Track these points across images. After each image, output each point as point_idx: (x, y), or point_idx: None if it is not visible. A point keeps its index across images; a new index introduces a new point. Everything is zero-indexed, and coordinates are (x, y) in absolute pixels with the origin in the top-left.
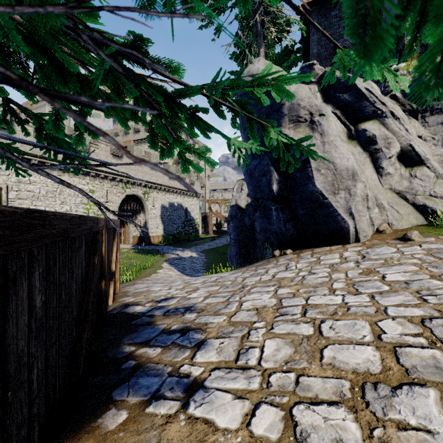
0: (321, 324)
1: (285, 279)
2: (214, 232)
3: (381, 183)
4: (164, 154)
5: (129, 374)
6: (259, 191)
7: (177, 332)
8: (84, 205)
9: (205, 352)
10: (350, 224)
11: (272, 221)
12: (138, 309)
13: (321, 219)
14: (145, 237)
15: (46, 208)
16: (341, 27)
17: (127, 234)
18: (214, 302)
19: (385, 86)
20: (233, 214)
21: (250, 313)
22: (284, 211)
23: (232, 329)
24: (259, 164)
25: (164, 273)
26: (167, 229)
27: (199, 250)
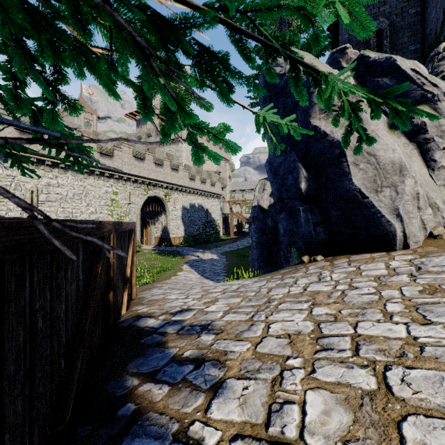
0: (386, 372)
1: (320, 294)
2: (235, 234)
3: (433, 179)
4: (166, 136)
5: (124, 428)
6: (285, 190)
7: (190, 362)
8: (108, 206)
9: (223, 402)
10: (397, 228)
11: (299, 224)
12: (150, 323)
13: (359, 221)
14: (166, 238)
15: (73, 210)
16: (376, 7)
17: (149, 236)
18: (235, 320)
19: (433, 66)
20: (255, 215)
21: (281, 341)
22: (314, 212)
23: (258, 366)
24: (284, 161)
25: (184, 276)
26: (188, 230)
27: (220, 252)
